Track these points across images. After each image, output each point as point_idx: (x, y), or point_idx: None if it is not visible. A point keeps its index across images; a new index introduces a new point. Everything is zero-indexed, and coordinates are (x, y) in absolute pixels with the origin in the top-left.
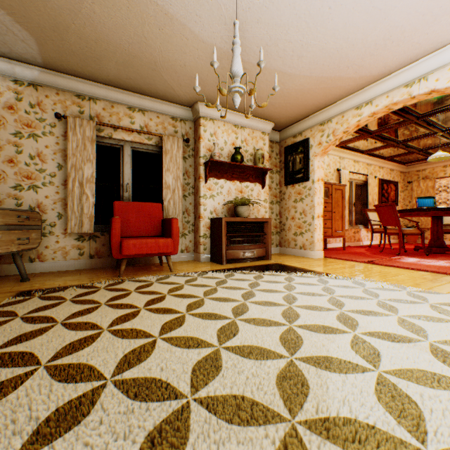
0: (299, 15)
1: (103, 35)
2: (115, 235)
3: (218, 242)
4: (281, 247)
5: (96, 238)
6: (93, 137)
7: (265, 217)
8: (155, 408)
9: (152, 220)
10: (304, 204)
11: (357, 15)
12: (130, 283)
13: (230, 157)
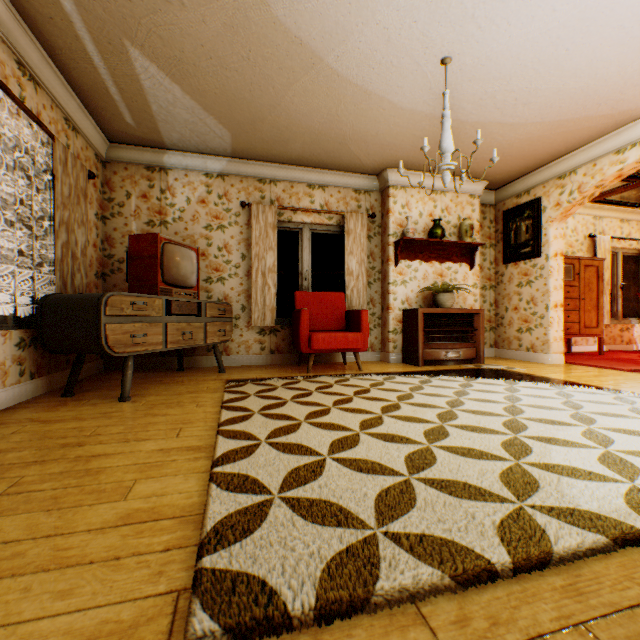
0: (524, 65)
1: (295, 121)
2: (303, 328)
3: (412, 338)
4: (497, 348)
5: (276, 331)
6: (274, 223)
7: (474, 308)
8: (403, 447)
9: (335, 312)
10: (533, 290)
11: (607, 50)
12: (324, 378)
13: (427, 231)
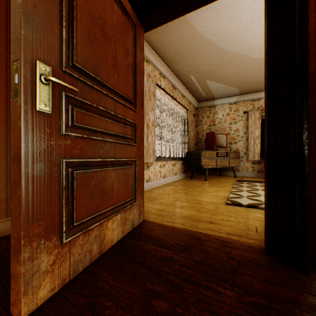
0: None
1: None
2: None
3: None
4: None
5: (260, 163)
6: (258, 117)
7: None
8: None
9: None
10: None
11: None
12: None
13: None
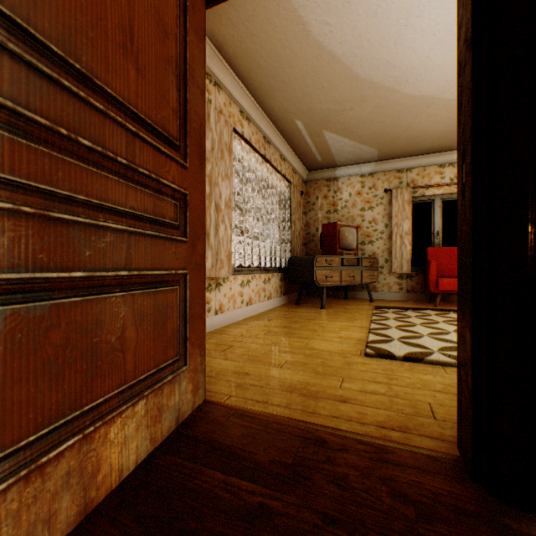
0: None
1: (423, 131)
2: (431, 274)
3: None
4: None
5: (411, 277)
6: (409, 200)
7: None
8: None
9: None
10: None
11: None
12: (445, 310)
13: None
